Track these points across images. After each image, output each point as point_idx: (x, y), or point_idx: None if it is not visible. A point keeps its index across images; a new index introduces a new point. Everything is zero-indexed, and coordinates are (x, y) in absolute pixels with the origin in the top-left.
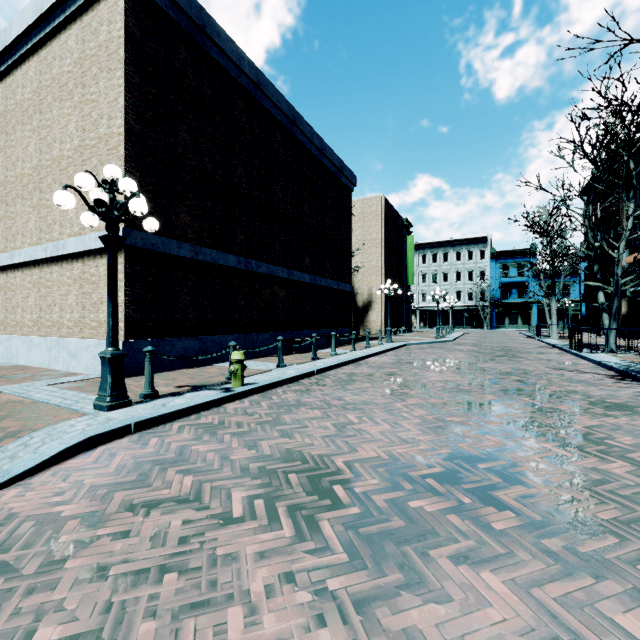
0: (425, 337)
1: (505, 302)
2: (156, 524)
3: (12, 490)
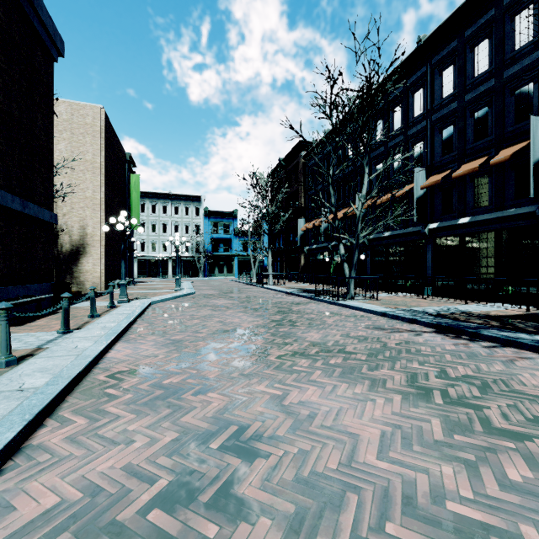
0: (160, 289)
1: (215, 254)
2: None
3: None
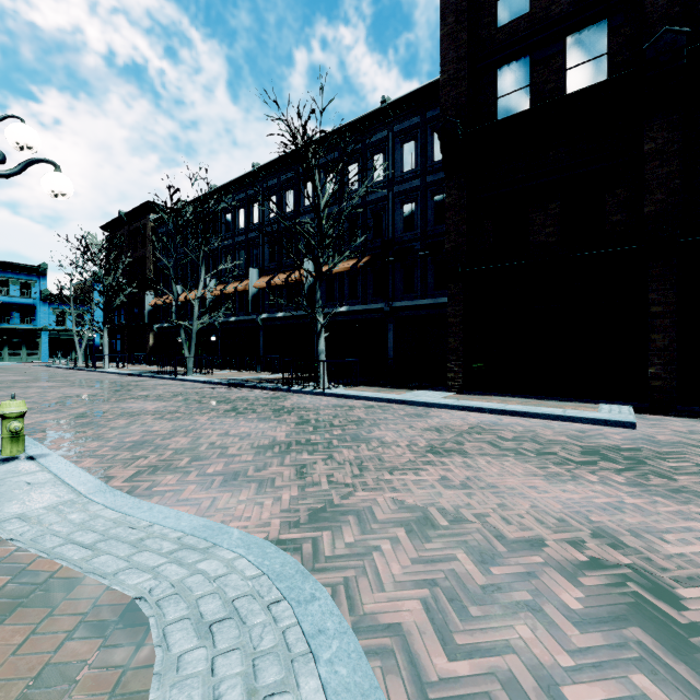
0: None
1: (4, 327)
2: (324, 471)
3: (231, 526)
